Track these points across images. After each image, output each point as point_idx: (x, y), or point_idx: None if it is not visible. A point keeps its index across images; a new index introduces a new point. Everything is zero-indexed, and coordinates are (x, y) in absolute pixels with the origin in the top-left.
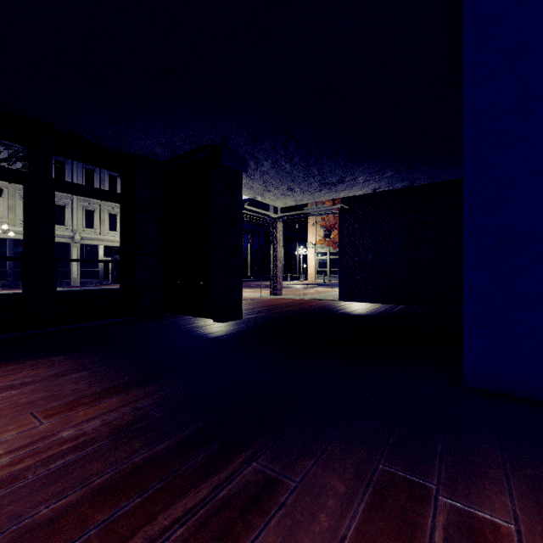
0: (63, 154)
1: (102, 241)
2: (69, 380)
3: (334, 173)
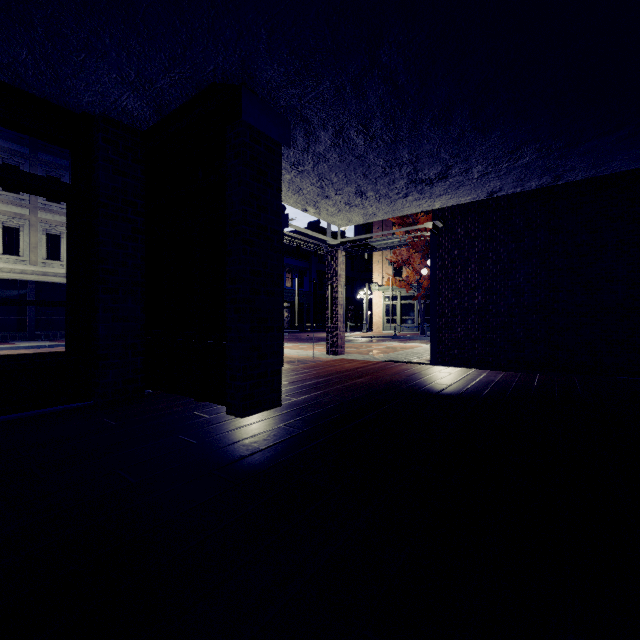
0: None
1: None
2: None
3: (436, 158)
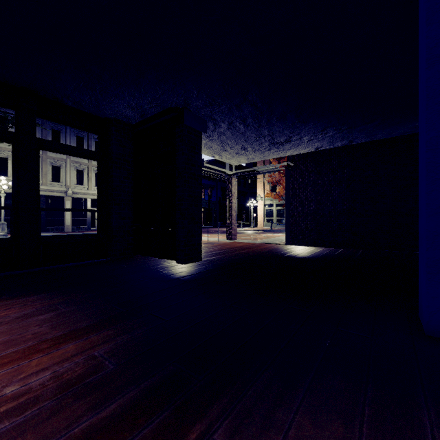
0: (46, 117)
1: (89, 195)
2: (35, 322)
3: (282, 133)
